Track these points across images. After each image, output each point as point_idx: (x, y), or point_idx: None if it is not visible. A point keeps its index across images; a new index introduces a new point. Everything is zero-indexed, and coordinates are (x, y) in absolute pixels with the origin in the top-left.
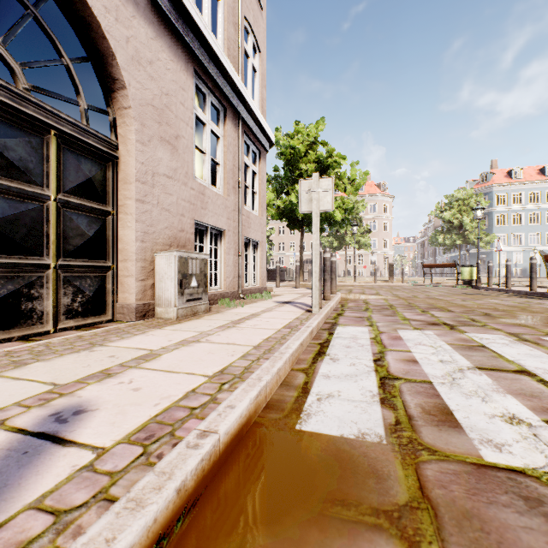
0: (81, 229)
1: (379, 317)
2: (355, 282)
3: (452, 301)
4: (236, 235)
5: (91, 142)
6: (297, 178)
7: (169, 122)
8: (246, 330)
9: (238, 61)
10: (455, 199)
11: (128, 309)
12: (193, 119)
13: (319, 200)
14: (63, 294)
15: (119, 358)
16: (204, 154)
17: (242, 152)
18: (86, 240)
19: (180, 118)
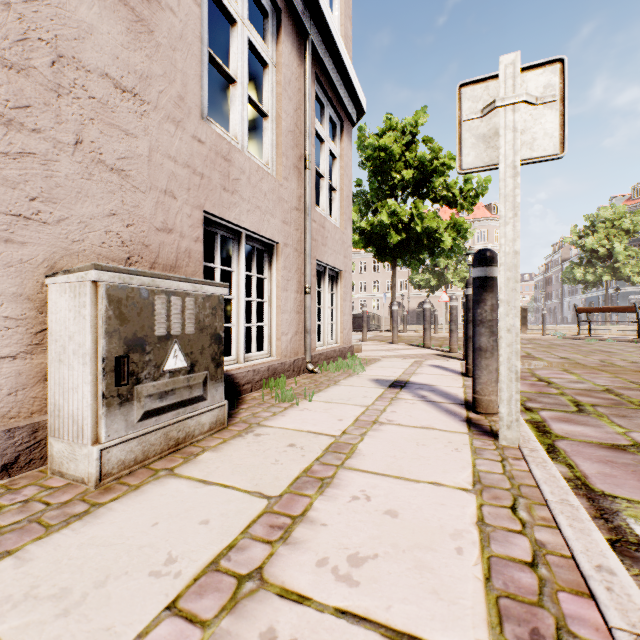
0: None
1: None
2: None
3: None
4: (301, 255)
5: None
6: (388, 192)
7: None
8: None
9: None
10: (600, 220)
11: None
12: None
13: (518, 132)
14: None
15: None
16: (232, 84)
17: (312, 109)
18: None
19: None
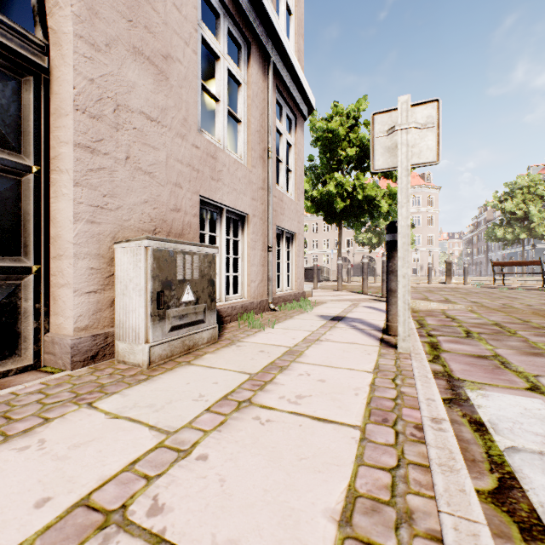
0: None
1: (518, 357)
2: None
3: None
4: (265, 222)
5: None
6: (335, 166)
7: (152, 27)
8: (277, 425)
9: None
10: (518, 187)
11: (61, 347)
12: (196, 39)
13: (410, 146)
14: None
15: None
16: (217, 102)
17: (273, 112)
18: None
19: (172, 29)
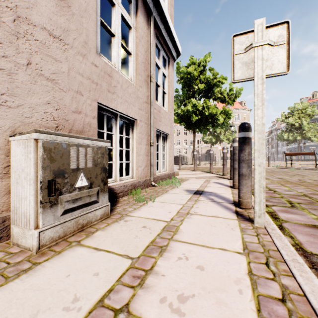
0: None
1: None
2: None
3: None
4: (148, 126)
5: None
6: (191, 95)
7: None
8: None
9: None
10: (296, 110)
11: None
12: None
13: (264, 60)
14: None
15: None
16: (113, 37)
17: (154, 51)
18: None
19: None
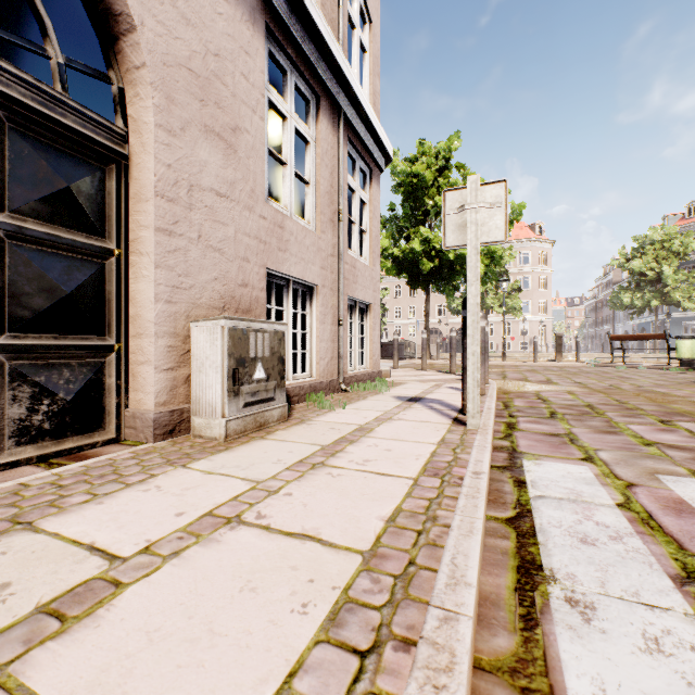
0: (49, 279)
1: (590, 435)
2: (505, 360)
3: (693, 399)
4: (335, 293)
5: (69, 123)
6: (421, 218)
7: (221, 102)
8: (346, 477)
9: (338, 27)
10: (649, 242)
11: (143, 421)
12: (263, 104)
13: (480, 225)
14: (11, 400)
15: (7, 601)
16: (283, 165)
17: (345, 168)
18: (60, 299)
19: (240, 99)
